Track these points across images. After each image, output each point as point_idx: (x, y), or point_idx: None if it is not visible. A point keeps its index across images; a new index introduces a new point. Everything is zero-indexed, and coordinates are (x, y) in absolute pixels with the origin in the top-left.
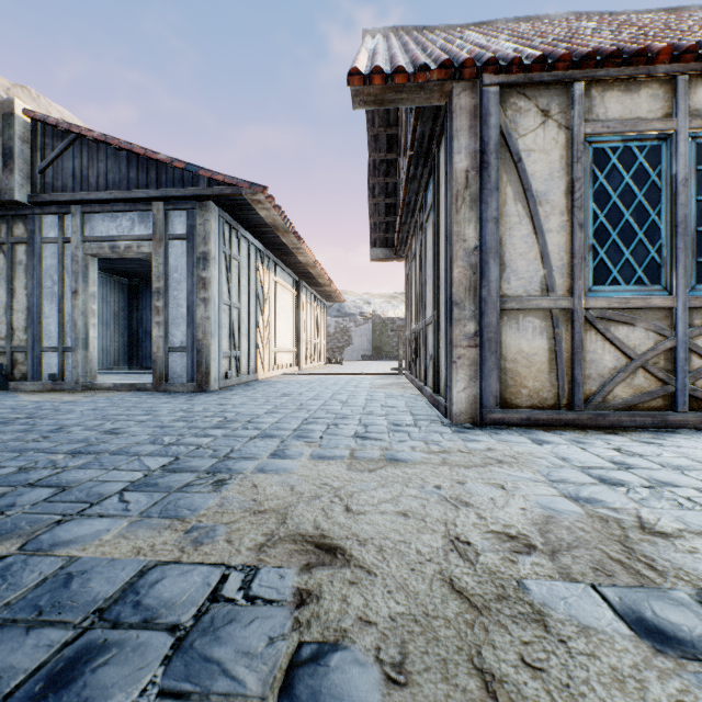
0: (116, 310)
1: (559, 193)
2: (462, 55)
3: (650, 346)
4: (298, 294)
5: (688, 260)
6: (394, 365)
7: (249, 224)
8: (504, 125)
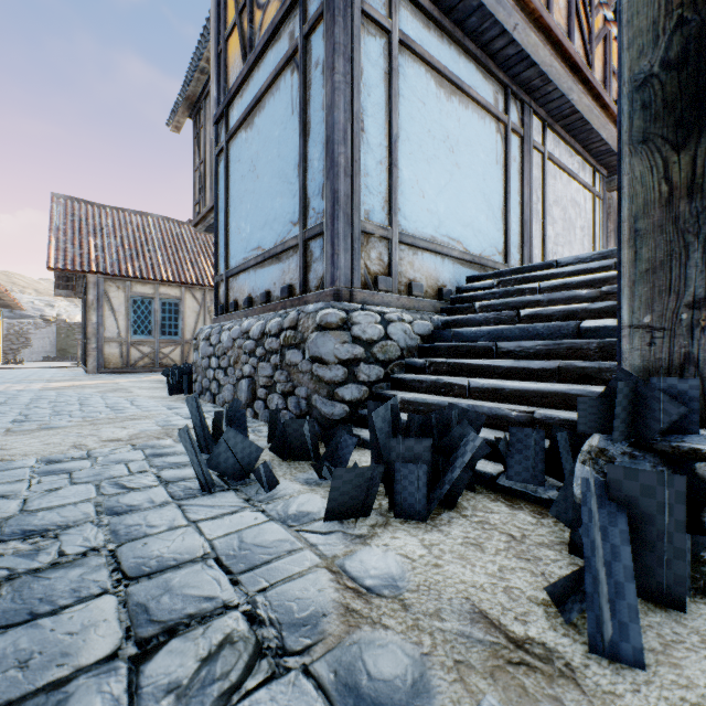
0: None
1: (123, 310)
2: (92, 265)
3: (150, 351)
4: None
5: (160, 330)
6: None
7: None
8: (105, 289)
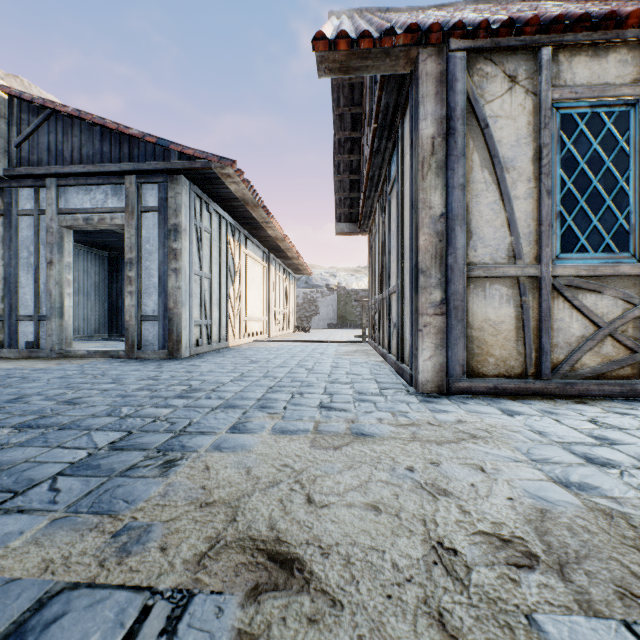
0: (97, 282)
1: (527, 160)
2: (428, 21)
3: (619, 314)
4: (268, 266)
5: None
6: (357, 333)
7: (220, 198)
8: (470, 91)
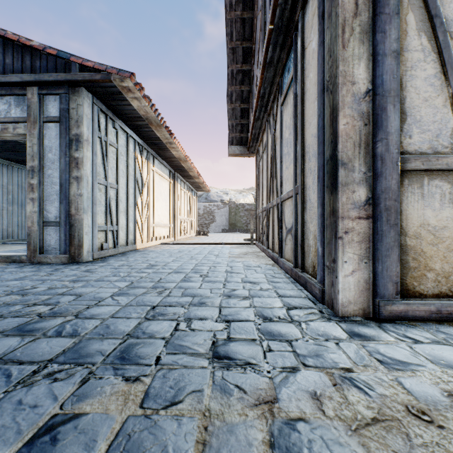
0: None
1: None
2: None
3: None
4: (174, 183)
5: None
6: (245, 236)
7: (125, 116)
8: None
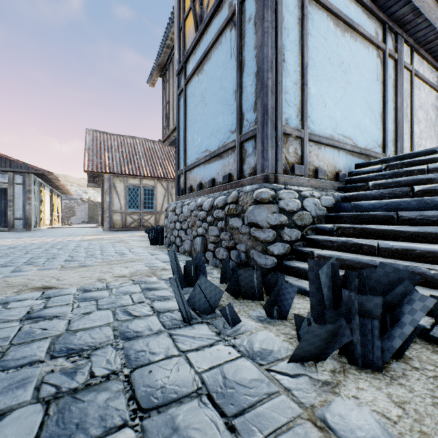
0: None
1: (123, 194)
2: (106, 168)
3: (137, 218)
4: (52, 194)
5: (143, 205)
6: None
7: (41, 177)
8: (113, 182)
